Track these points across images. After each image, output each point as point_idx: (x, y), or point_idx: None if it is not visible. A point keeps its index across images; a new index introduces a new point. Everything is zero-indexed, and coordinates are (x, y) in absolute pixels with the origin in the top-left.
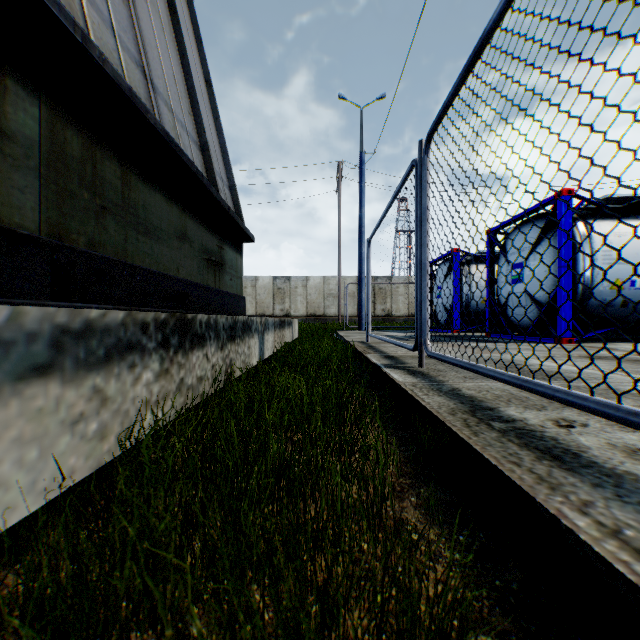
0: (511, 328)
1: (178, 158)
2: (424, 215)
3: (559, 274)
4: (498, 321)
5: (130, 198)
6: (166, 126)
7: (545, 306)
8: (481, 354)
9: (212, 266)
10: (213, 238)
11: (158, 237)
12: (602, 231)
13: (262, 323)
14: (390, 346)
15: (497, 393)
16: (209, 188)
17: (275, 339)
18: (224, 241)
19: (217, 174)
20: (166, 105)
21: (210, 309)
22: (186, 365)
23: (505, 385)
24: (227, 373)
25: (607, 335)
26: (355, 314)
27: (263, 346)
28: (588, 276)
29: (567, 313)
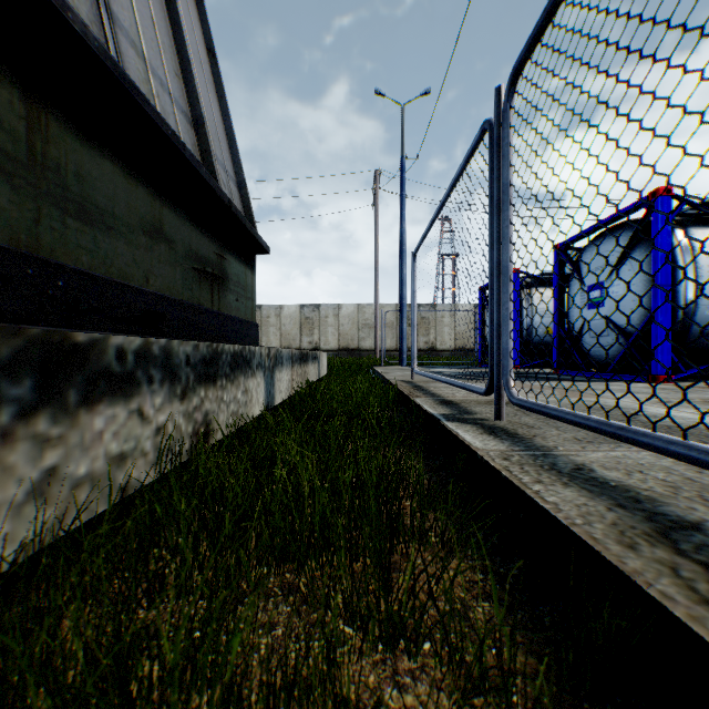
0: (586, 363)
1: (137, 107)
2: (505, 195)
3: (654, 295)
4: (570, 355)
5: (47, 155)
6: (131, 73)
7: (634, 336)
8: (640, 409)
9: (207, 280)
10: (209, 242)
11: (108, 226)
12: (708, 241)
13: (271, 356)
14: (442, 386)
15: (662, 477)
16: (196, 166)
17: (293, 377)
18: (226, 249)
19: (219, 163)
20: (134, 47)
21: (203, 337)
22: (70, 438)
23: (657, 457)
24: (197, 436)
25: (708, 372)
26: (394, 347)
27: (273, 388)
28: (691, 297)
29: (665, 344)
